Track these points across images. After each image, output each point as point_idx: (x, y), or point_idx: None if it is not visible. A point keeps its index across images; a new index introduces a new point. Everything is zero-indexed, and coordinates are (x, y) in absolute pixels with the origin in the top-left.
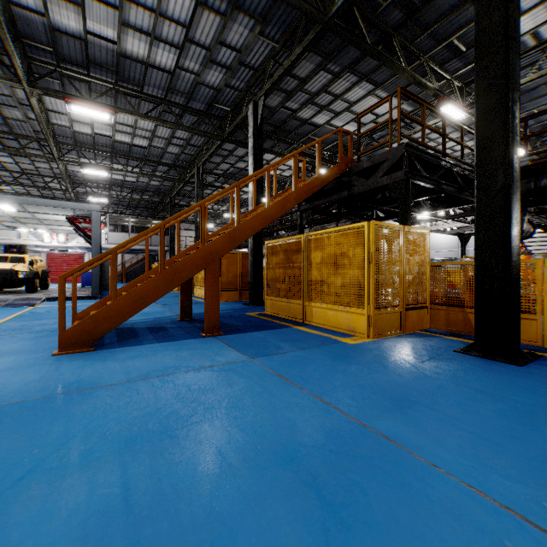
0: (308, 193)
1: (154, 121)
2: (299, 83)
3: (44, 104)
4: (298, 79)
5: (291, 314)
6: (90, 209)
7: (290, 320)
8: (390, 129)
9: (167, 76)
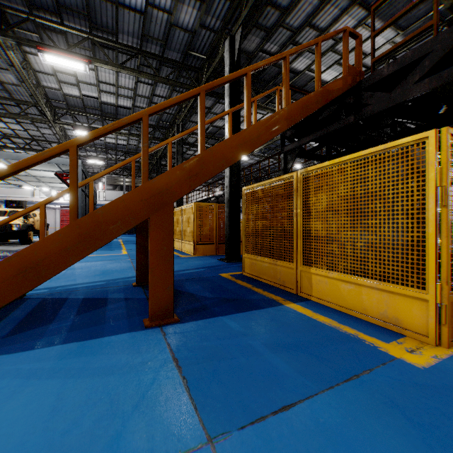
0: (304, 112)
1: (129, 72)
2: (280, 16)
3: (31, 65)
4: (279, 10)
5: (277, 279)
6: None
7: (276, 287)
8: (434, 5)
9: (140, 19)
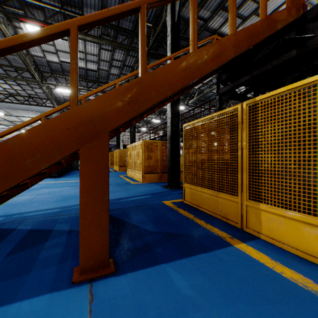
0: (250, 40)
1: (92, 38)
2: None
3: None
4: None
5: (218, 211)
6: None
7: (218, 219)
8: None
9: None
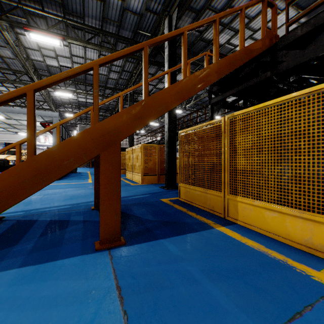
0: (230, 67)
1: (93, 46)
2: (207, 0)
3: (22, 43)
4: None
5: (207, 205)
6: (51, 116)
7: (206, 211)
8: None
9: (100, 5)
